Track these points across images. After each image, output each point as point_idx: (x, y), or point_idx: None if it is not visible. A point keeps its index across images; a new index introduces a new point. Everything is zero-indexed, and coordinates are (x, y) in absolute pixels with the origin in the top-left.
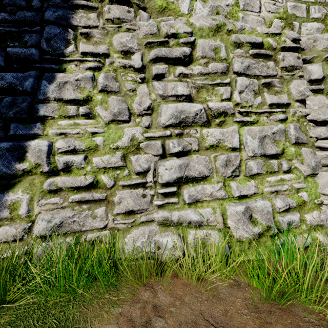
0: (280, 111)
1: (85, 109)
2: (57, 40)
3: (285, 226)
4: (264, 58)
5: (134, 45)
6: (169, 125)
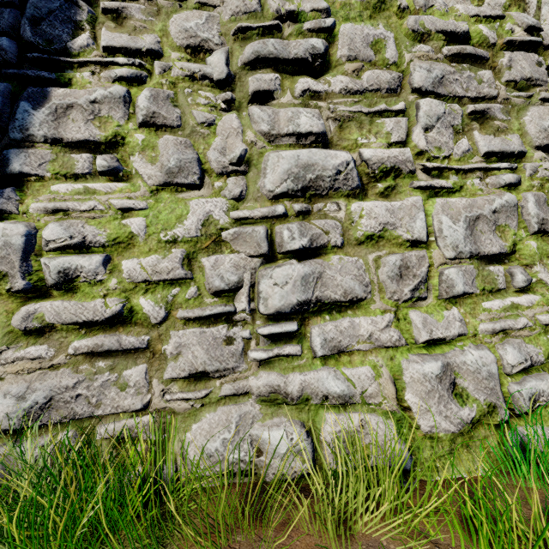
0: (506, 168)
1: (109, 160)
2: (55, 21)
3: (525, 404)
4: (471, 63)
5: (211, 35)
6: (282, 193)
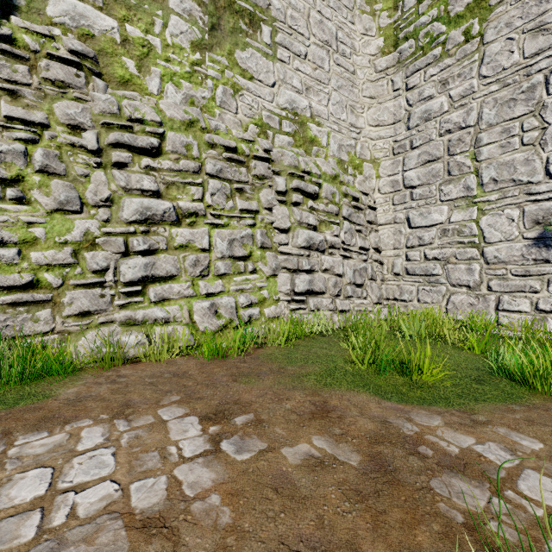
0: (250, 217)
1: (16, 192)
2: None
3: (246, 318)
4: (237, 163)
5: (86, 120)
6: (133, 221)
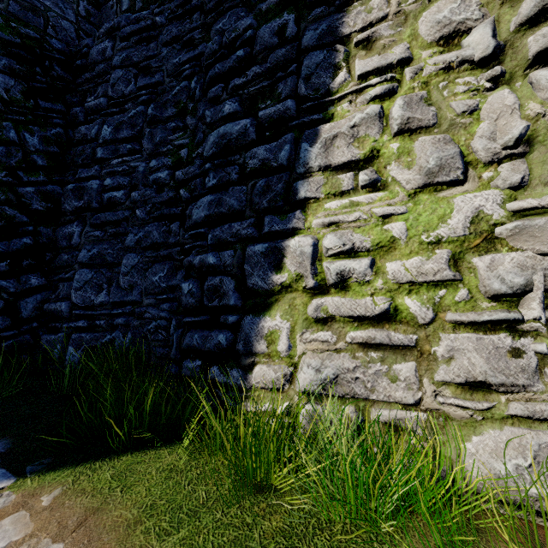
0: None
1: (369, 174)
2: (320, 72)
3: None
4: None
5: (469, 12)
6: None
